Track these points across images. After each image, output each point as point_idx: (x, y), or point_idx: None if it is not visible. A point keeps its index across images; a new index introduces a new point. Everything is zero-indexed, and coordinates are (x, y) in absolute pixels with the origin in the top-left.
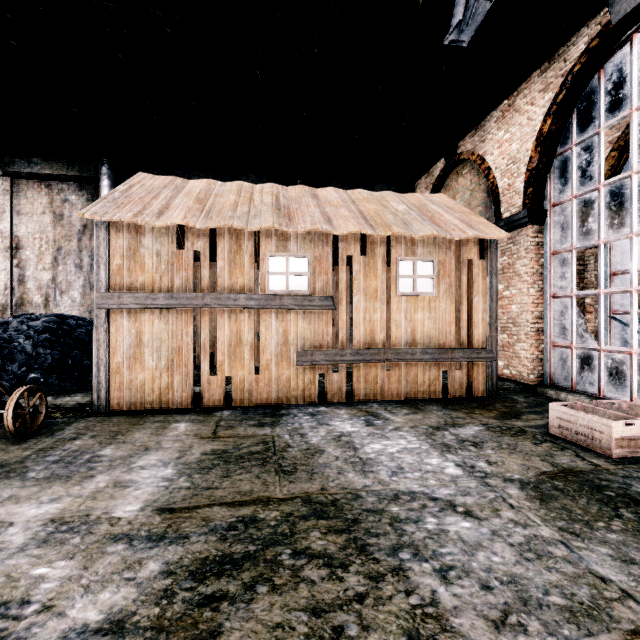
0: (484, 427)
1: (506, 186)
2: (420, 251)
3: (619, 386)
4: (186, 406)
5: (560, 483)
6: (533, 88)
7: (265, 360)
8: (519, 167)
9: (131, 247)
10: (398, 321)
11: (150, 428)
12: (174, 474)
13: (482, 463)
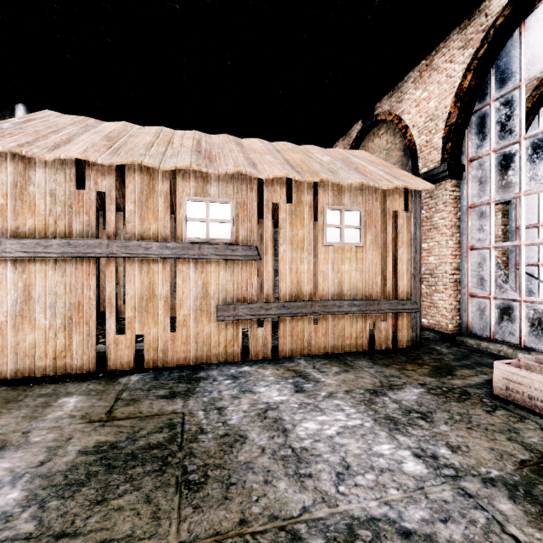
0: (424, 389)
1: (424, 143)
2: (347, 200)
3: (542, 337)
4: (88, 370)
5: None
6: (452, 46)
7: (182, 315)
8: (437, 123)
9: (17, 184)
10: (325, 272)
11: (27, 407)
12: (18, 502)
13: (444, 449)
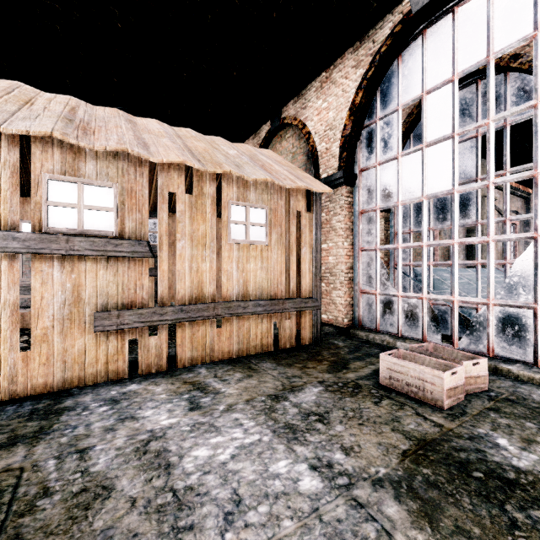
0: (322, 387)
1: (324, 150)
2: (252, 197)
3: (413, 326)
4: None
5: (428, 470)
6: (347, 64)
7: (41, 328)
8: (335, 133)
9: None
10: (229, 271)
11: None
12: None
13: (338, 454)
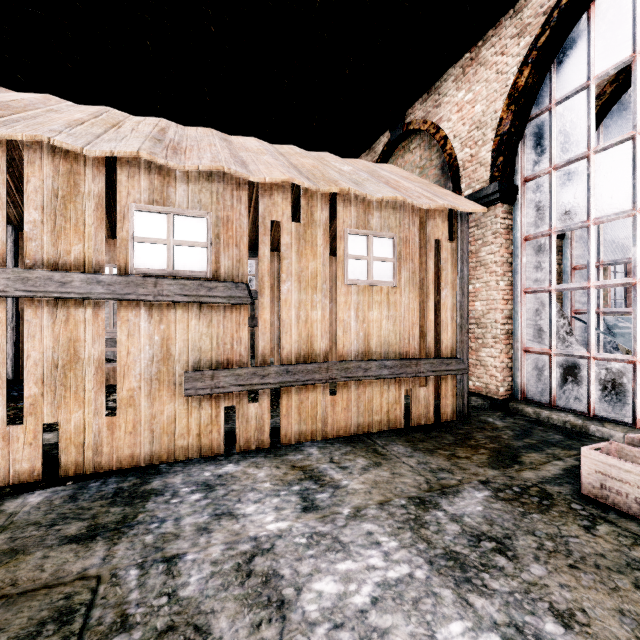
0: (489, 491)
1: (468, 157)
2: (376, 222)
3: (617, 403)
4: None
5: None
6: (504, 34)
7: (127, 390)
8: (485, 133)
9: None
10: (346, 322)
11: None
12: None
13: (550, 623)
